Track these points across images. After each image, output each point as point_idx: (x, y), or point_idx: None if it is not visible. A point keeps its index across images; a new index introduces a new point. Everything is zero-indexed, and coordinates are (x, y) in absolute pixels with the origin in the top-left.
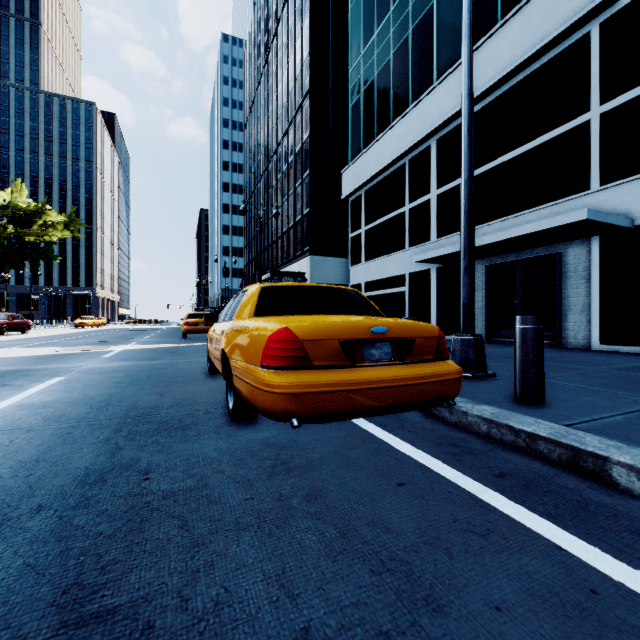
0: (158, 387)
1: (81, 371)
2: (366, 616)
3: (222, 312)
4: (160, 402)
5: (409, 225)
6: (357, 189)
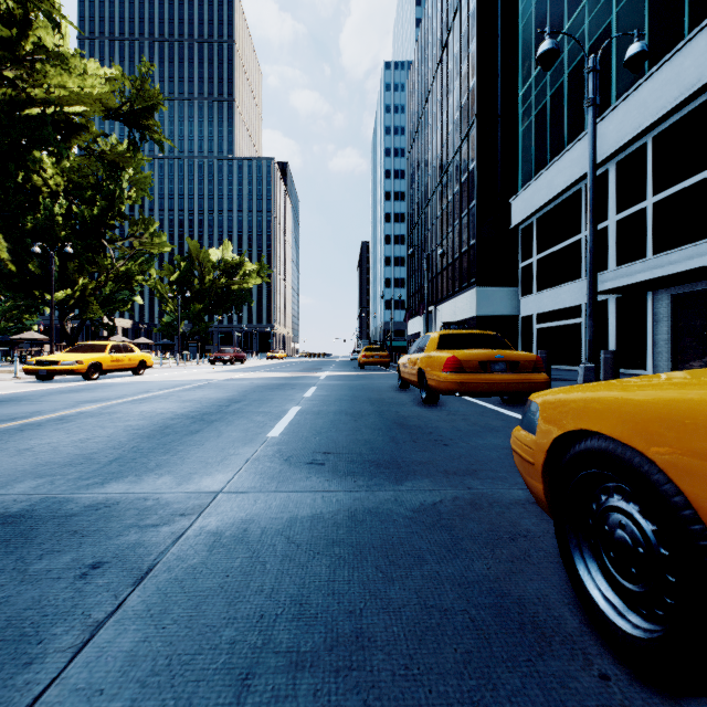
0: (374, 392)
1: (320, 385)
2: (476, 430)
3: (411, 348)
4: (382, 397)
5: (585, 253)
6: (527, 217)
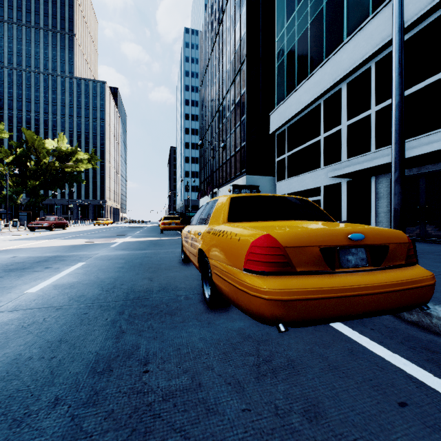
0: (148, 273)
1: (96, 258)
2: None
3: (194, 217)
4: (150, 286)
5: (323, 150)
6: (282, 126)
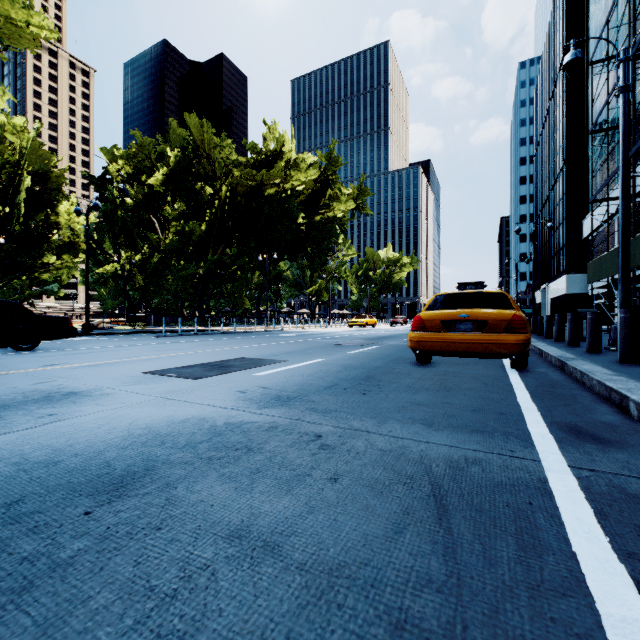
0: None
1: None
2: None
3: None
4: None
5: None
6: (589, 234)
